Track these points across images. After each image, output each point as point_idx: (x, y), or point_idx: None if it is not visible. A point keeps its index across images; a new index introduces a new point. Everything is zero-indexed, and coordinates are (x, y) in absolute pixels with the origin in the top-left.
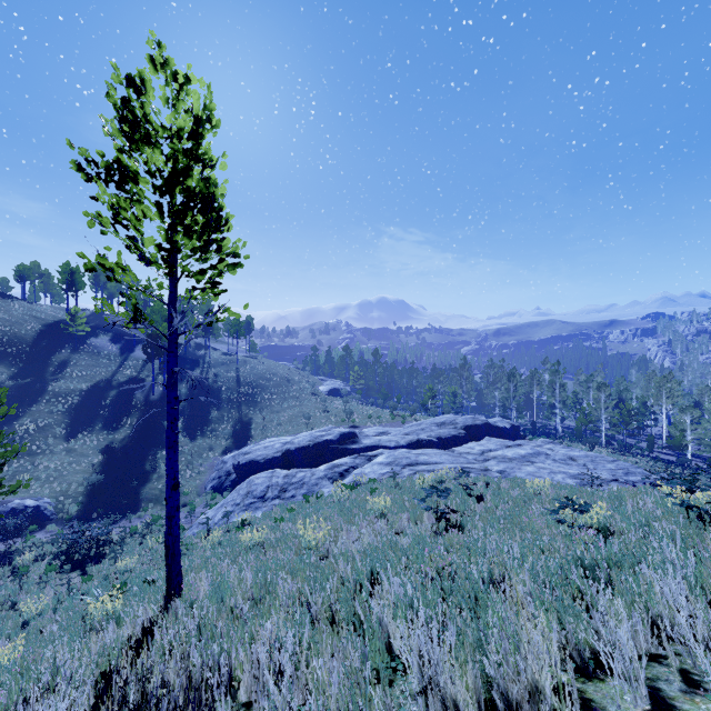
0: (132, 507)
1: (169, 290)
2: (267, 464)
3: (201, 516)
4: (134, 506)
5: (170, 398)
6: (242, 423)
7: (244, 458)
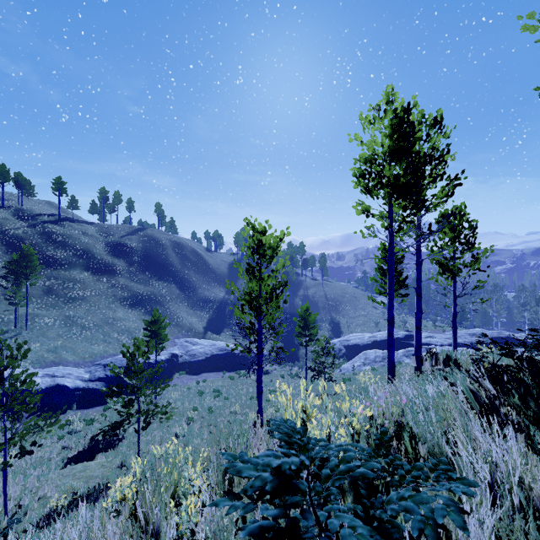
0: (297, 360)
1: None
2: (364, 347)
3: (342, 366)
4: (297, 359)
5: None
6: (334, 323)
7: (350, 342)
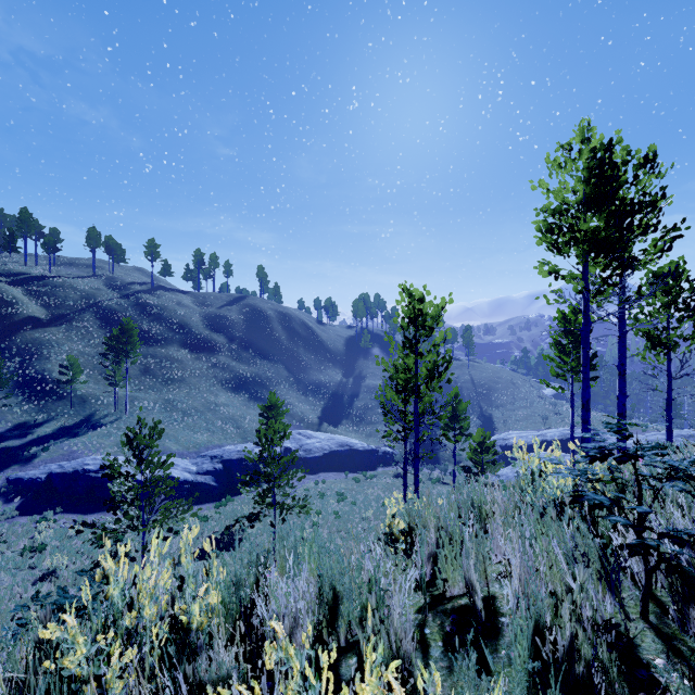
0: (436, 462)
1: (571, 379)
2: (529, 448)
3: (499, 471)
4: (437, 461)
5: (572, 415)
6: (485, 417)
7: (509, 442)
